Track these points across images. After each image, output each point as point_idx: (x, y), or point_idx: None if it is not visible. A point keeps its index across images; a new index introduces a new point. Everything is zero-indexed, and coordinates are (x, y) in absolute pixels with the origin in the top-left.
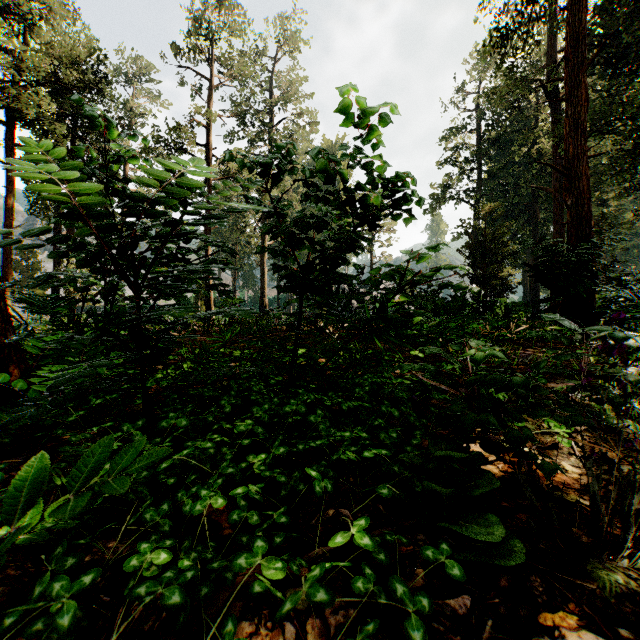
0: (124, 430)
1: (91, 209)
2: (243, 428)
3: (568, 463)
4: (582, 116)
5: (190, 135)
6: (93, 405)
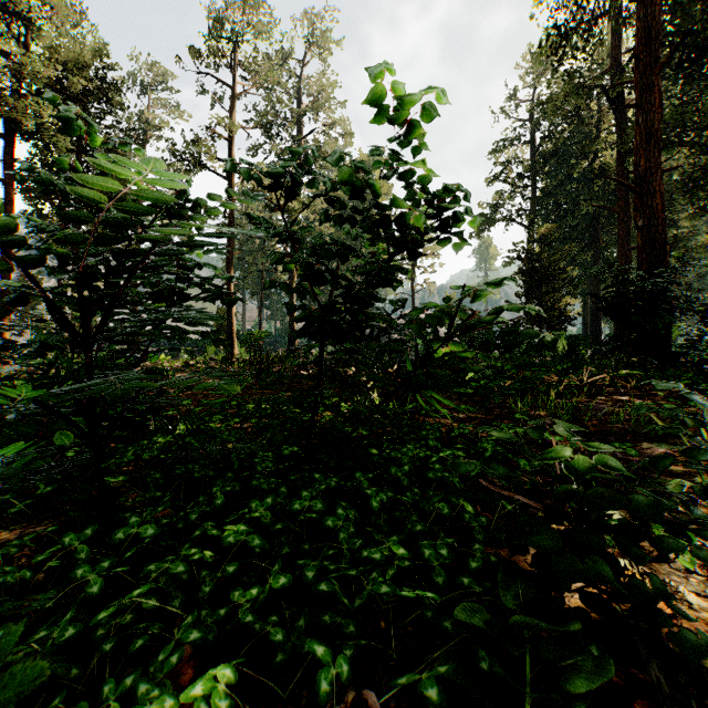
0: (65, 543)
1: (12, 234)
2: (232, 540)
3: (688, 588)
4: (655, 124)
5: (210, 149)
6: (42, 493)
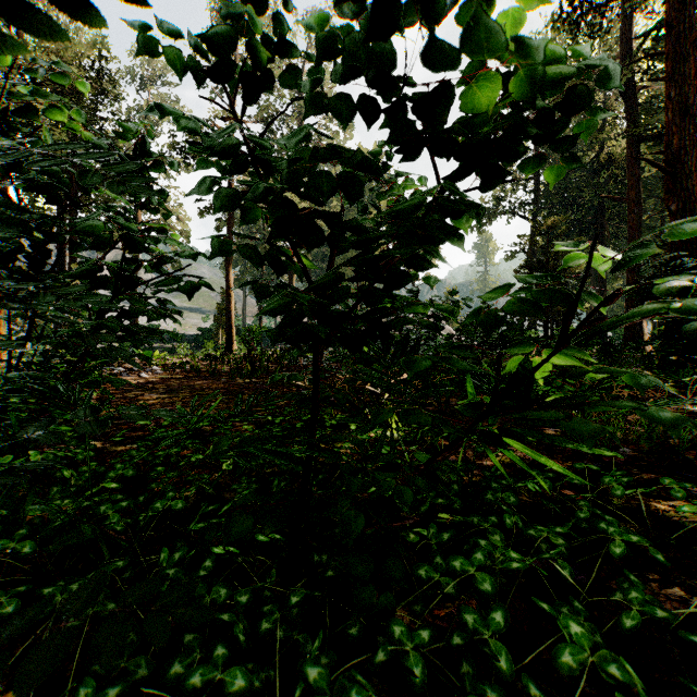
0: None
1: None
2: None
3: None
4: (689, 98)
5: None
6: None
